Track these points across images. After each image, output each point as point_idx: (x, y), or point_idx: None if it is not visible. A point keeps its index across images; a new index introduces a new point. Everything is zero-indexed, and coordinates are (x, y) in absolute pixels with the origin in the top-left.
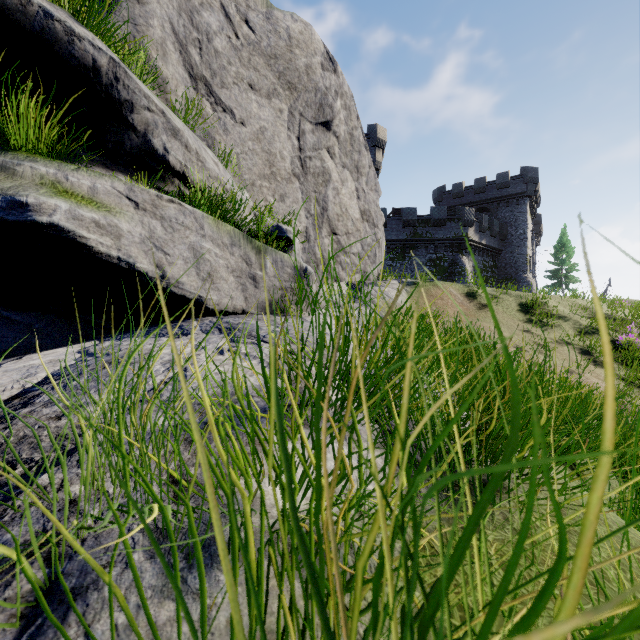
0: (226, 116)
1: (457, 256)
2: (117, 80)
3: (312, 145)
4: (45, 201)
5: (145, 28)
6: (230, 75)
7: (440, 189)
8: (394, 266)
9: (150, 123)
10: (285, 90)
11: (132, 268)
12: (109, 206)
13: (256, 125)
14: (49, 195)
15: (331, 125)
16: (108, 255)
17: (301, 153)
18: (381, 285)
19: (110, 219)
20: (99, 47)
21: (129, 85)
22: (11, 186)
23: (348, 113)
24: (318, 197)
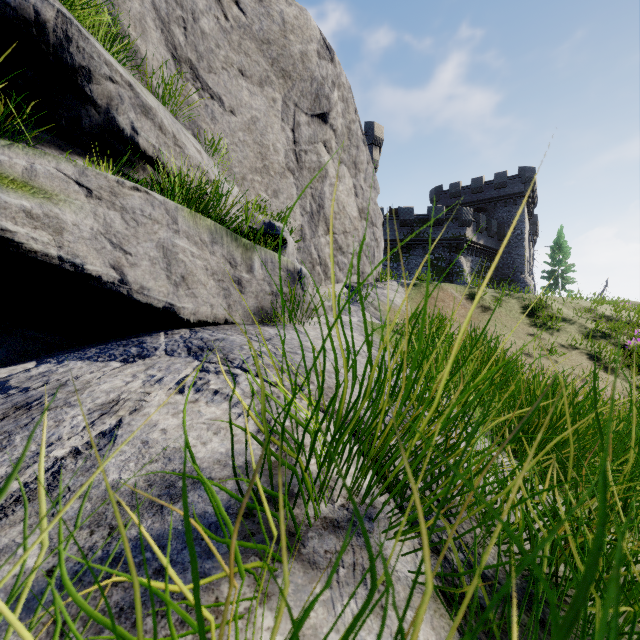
0: (214, 103)
1: (455, 256)
2: (68, 40)
3: (308, 138)
4: None
5: (121, 1)
6: (218, 59)
7: (437, 189)
8: (391, 266)
9: (114, 97)
10: (279, 78)
11: (80, 271)
12: (51, 192)
13: (247, 114)
14: None
15: (328, 117)
16: (45, 254)
17: (296, 146)
18: (380, 287)
19: (48, 208)
20: None
21: (85, 48)
22: None
23: (346, 105)
24: (314, 193)
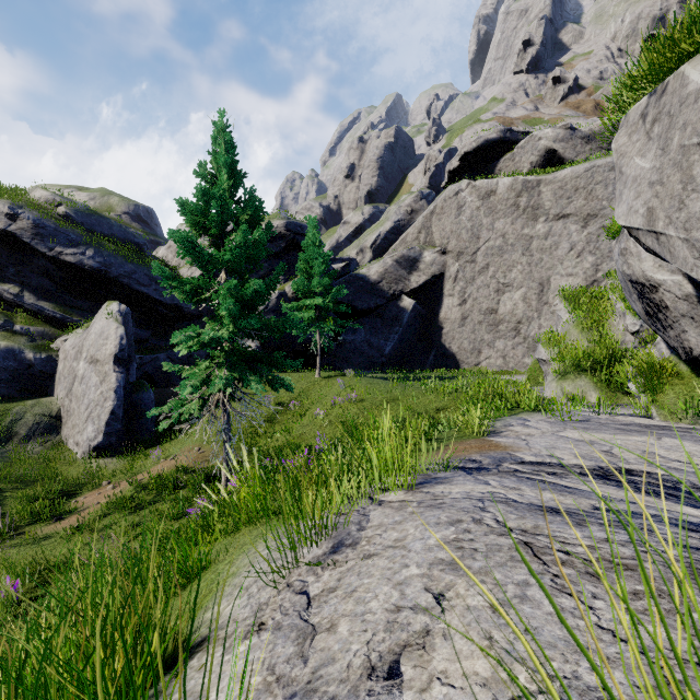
0: None
1: None
2: None
3: None
4: None
5: None
6: None
7: None
8: None
9: None
10: None
11: None
12: None
13: None
14: None
15: None
16: None
17: None
18: None
19: None
20: None
21: None
22: None
23: None
24: None
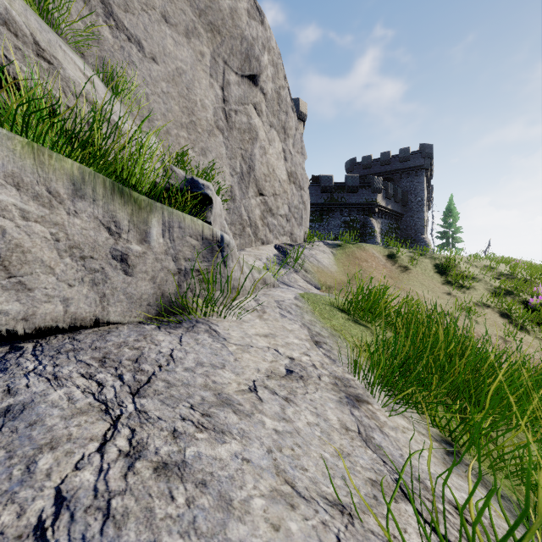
0: (131, 46)
1: (368, 219)
2: None
3: (238, 98)
4: None
5: None
6: None
7: (352, 160)
8: (313, 227)
9: None
10: (207, 31)
11: None
12: None
13: (171, 64)
14: None
15: (258, 80)
16: None
17: (225, 105)
18: (308, 247)
19: None
20: None
21: None
22: None
23: (275, 70)
24: (244, 155)
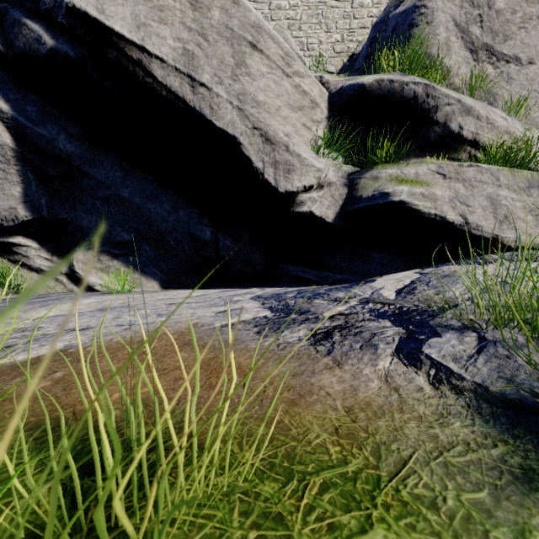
0: (509, 66)
1: None
2: (427, 96)
3: None
4: (396, 189)
5: (432, 40)
6: (514, 24)
7: None
8: None
9: (448, 114)
10: None
11: (443, 220)
12: (426, 182)
13: None
14: (397, 185)
15: None
16: (428, 213)
17: None
18: None
19: (429, 190)
20: (417, 82)
21: (435, 95)
22: (378, 185)
23: None
24: None
